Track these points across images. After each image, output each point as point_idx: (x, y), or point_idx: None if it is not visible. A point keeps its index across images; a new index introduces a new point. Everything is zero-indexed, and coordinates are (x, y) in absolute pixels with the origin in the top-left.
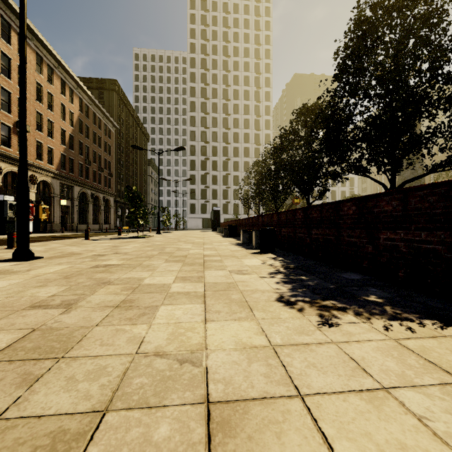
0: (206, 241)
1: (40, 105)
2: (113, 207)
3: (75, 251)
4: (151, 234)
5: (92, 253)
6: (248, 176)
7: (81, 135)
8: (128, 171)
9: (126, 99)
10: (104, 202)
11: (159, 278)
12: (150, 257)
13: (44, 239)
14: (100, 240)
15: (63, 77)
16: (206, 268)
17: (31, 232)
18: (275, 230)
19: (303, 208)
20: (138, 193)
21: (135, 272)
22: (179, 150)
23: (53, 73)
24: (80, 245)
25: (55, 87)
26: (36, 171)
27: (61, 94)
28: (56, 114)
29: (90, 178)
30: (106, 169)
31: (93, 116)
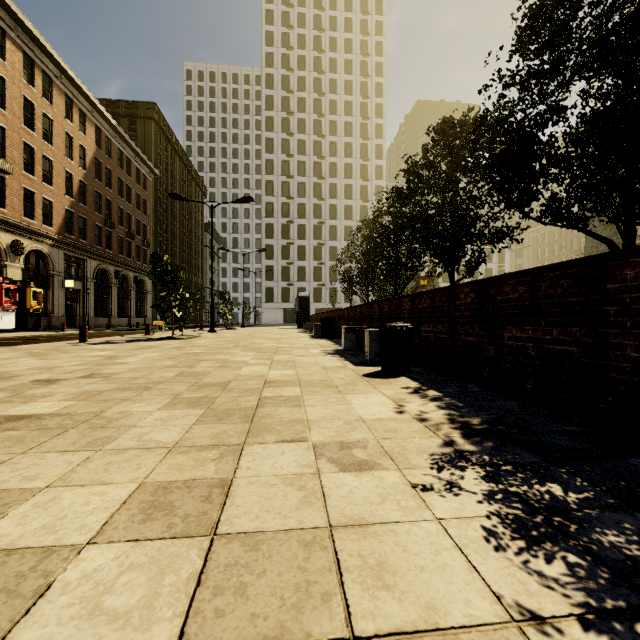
0: (282, 347)
1: (30, 133)
2: (150, 293)
3: (12, 371)
4: (200, 333)
5: (38, 377)
6: (351, 244)
7: (99, 183)
8: (174, 239)
9: (170, 133)
10: (137, 284)
11: (71, 498)
12: (147, 388)
13: (15, 342)
14: (103, 344)
15: (68, 92)
16: (255, 431)
17: (12, 330)
18: (411, 328)
19: (476, 282)
20: (172, 267)
21: (41, 454)
22: (243, 201)
23: (52, 85)
24: (51, 355)
25: (55, 108)
26: (23, 235)
27: (65, 119)
28: (58, 148)
29: (114, 248)
30: (140, 235)
31: (119, 155)
